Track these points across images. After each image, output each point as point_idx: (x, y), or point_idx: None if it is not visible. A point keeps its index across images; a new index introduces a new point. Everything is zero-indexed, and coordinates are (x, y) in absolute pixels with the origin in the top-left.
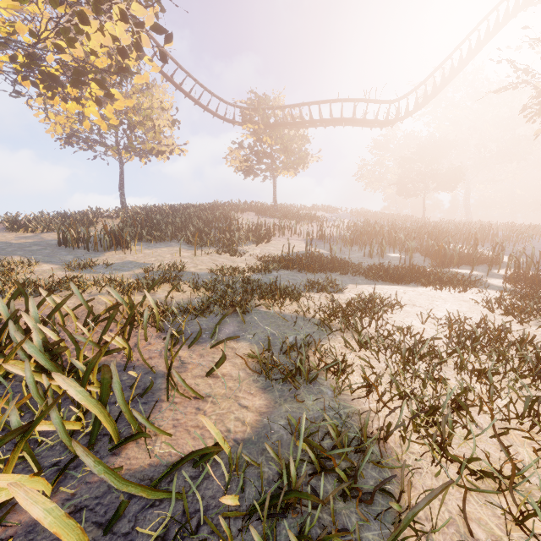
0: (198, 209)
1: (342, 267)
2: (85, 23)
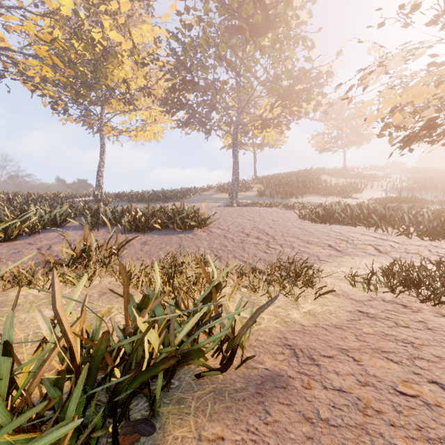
0: (294, 176)
1: (423, 201)
2: (300, 108)
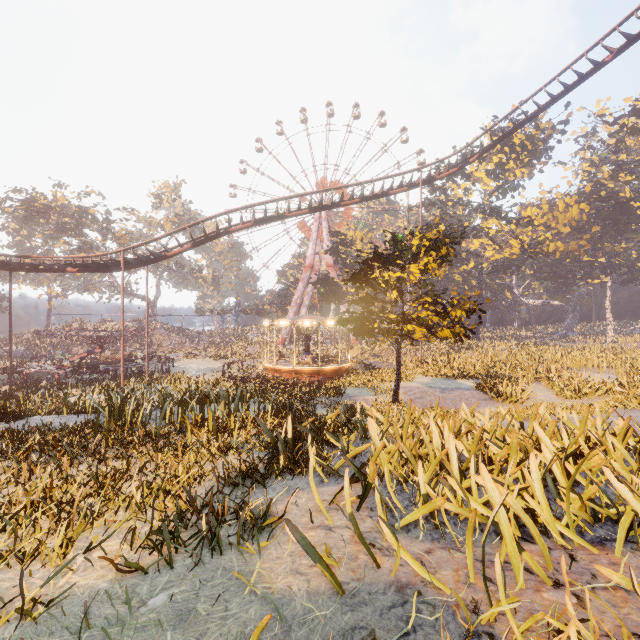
0: None
1: None
2: None
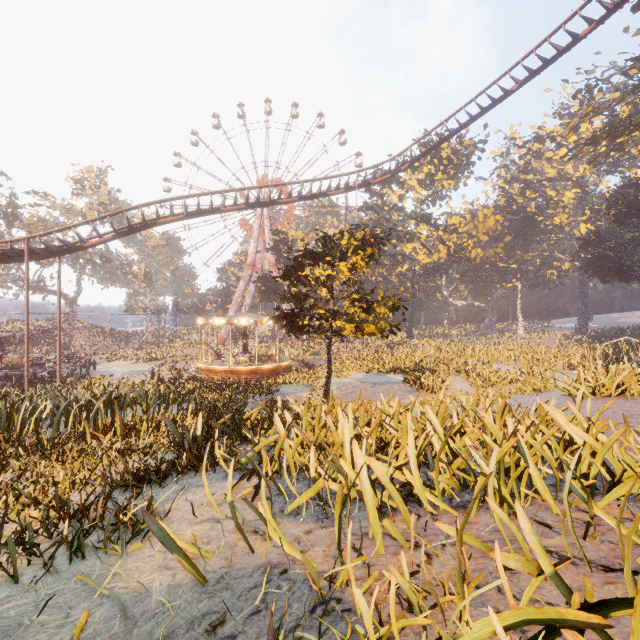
0: None
1: None
2: None
